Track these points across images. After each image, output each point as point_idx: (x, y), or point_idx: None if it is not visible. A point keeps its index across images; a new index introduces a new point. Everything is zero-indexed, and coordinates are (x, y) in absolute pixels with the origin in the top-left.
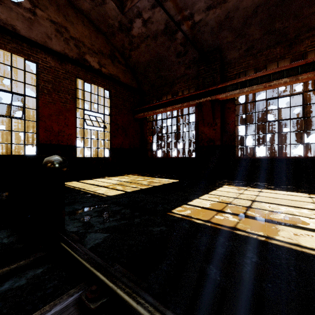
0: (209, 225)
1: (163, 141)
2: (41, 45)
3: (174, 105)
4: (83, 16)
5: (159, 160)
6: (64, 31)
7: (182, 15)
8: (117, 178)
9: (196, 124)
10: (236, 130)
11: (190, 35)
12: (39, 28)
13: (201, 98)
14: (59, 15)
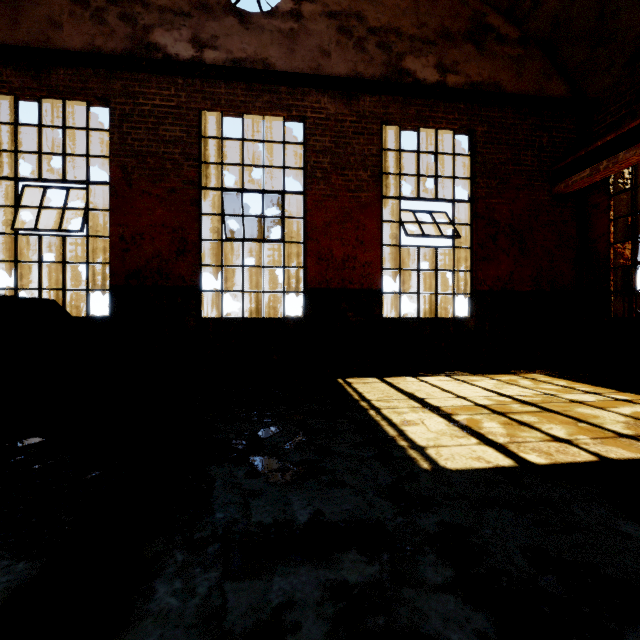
0: None
1: None
2: (309, 75)
3: None
4: None
5: None
6: (355, 23)
7: None
8: (490, 383)
9: None
10: None
11: None
12: (307, 42)
13: None
14: None
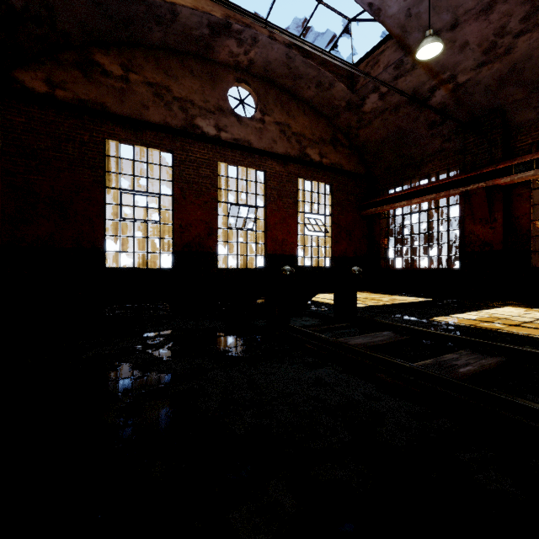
0: (472, 326)
1: (405, 246)
2: (269, 152)
3: (424, 196)
4: (304, 105)
5: (399, 272)
6: (287, 129)
7: (439, 79)
8: None
9: (461, 221)
10: (531, 228)
11: (451, 99)
12: (267, 135)
13: (469, 184)
14: (283, 114)
